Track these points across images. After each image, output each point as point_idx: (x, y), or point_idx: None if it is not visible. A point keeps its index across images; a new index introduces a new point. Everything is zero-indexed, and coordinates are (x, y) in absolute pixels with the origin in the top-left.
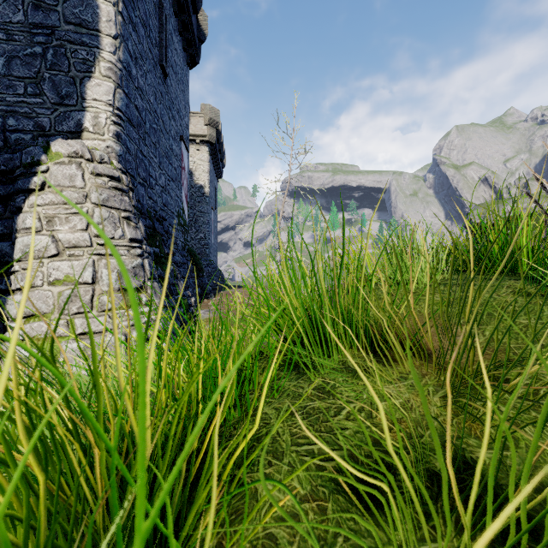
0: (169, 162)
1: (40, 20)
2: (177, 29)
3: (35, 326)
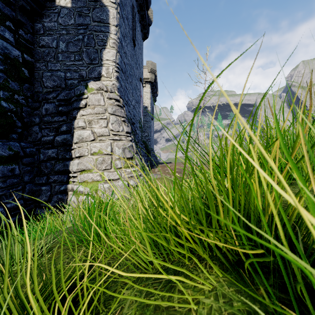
0: (135, 92)
1: (81, 22)
2: (138, 20)
3: (85, 175)
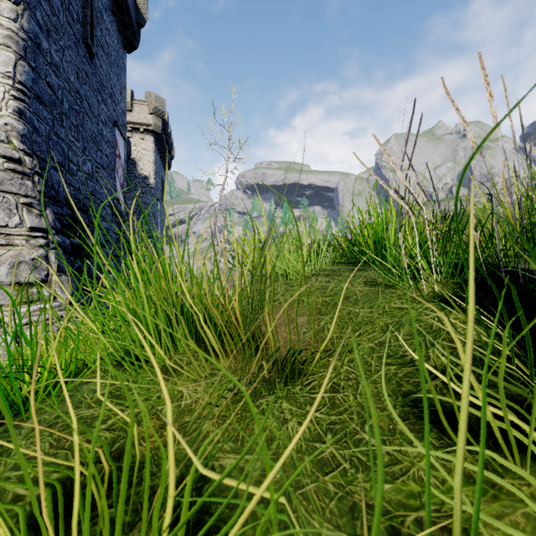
0: (97, 148)
1: None
2: (110, 8)
3: None
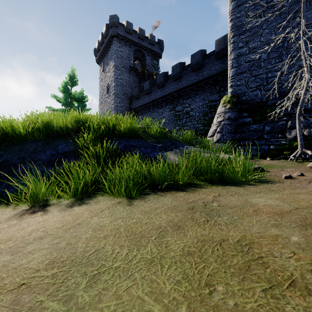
0: None
1: None
2: None
3: None
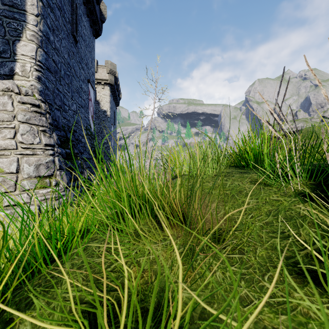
0: (79, 95)
1: None
2: (86, 13)
3: None
